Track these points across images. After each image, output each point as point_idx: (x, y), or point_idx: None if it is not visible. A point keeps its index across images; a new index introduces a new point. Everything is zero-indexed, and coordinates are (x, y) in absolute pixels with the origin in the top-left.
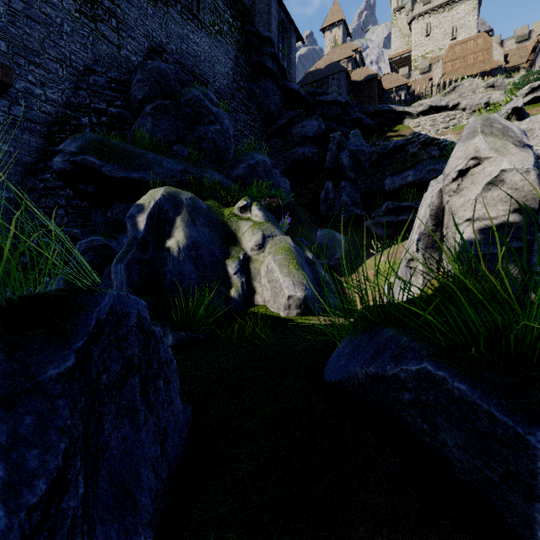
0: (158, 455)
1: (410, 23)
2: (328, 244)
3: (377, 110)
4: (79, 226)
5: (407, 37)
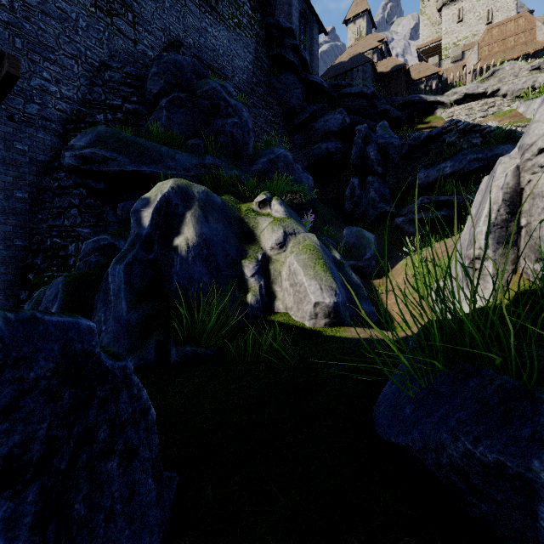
0: None
1: (440, 9)
2: (356, 243)
3: (406, 101)
4: (91, 226)
5: (436, 25)
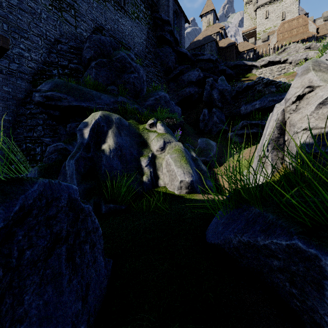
0: (78, 310)
1: (255, 10)
2: (205, 147)
3: (235, 64)
4: (50, 137)
5: (253, 19)
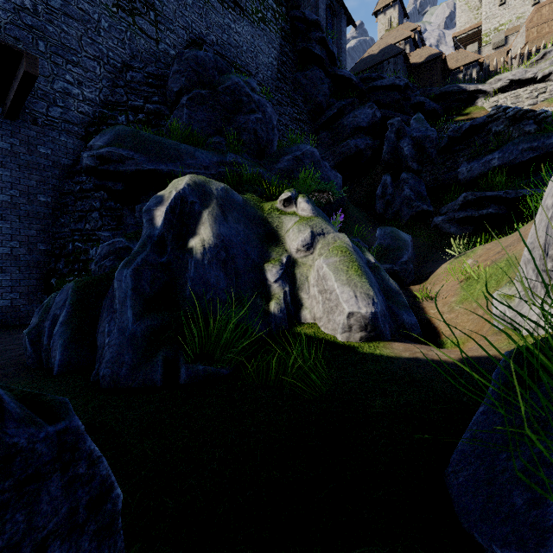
0: None
1: None
2: (391, 245)
3: (443, 92)
4: (111, 229)
5: (475, 10)
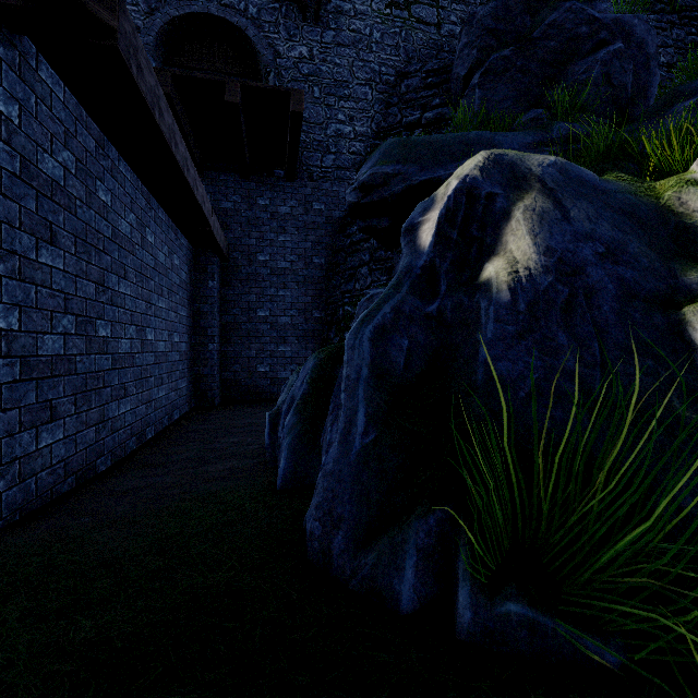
0: None
1: None
2: None
3: None
4: (379, 285)
5: None
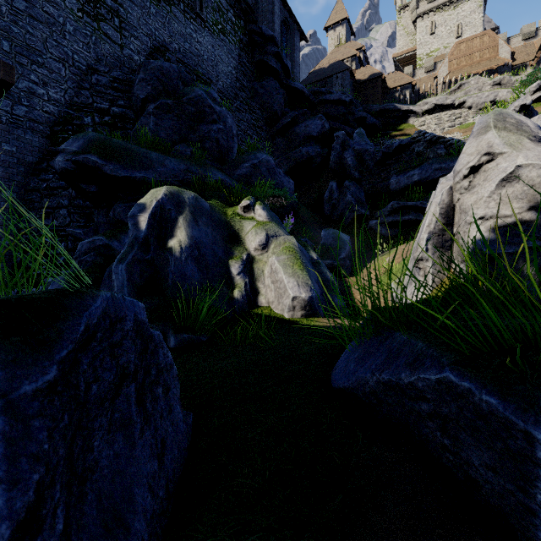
0: (155, 471)
1: (415, 21)
2: (333, 244)
3: (381, 109)
4: (81, 226)
5: (411, 35)
